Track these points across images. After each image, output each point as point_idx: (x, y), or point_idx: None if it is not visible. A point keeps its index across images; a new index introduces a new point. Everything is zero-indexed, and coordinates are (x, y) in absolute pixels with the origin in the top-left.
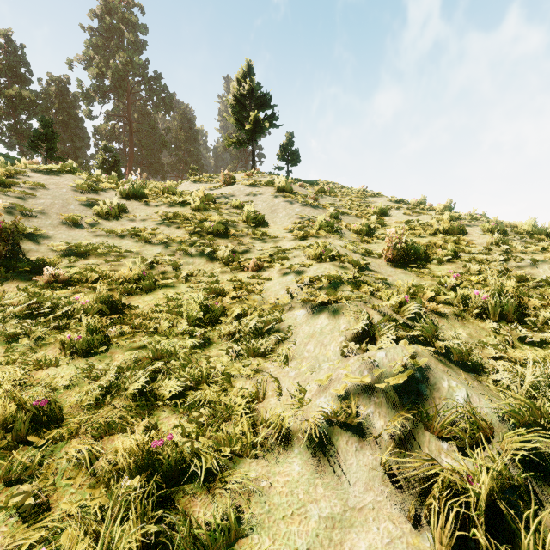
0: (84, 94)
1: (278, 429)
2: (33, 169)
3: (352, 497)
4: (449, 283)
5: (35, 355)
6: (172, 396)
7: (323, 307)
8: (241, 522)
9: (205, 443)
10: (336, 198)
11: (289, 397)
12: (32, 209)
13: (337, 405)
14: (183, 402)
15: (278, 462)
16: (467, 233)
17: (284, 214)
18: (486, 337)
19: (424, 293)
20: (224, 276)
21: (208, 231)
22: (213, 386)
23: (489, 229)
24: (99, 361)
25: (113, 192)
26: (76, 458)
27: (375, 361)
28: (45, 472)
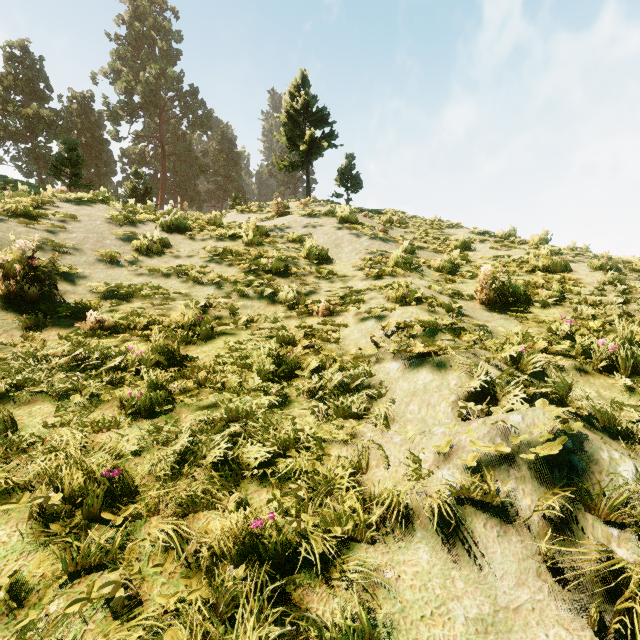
0: (110, 113)
1: (396, 507)
2: (62, 199)
3: (501, 593)
4: (562, 330)
5: (92, 415)
6: (257, 465)
7: (422, 359)
8: (371, 623)
9: (310, 523)
10: (407, 229)
11: (398, 468)
12: (64, 244)
13: (467, 479)
14: (271, 473)
15: (399, 548)
16: (572, 270)
17: (350, 249)
18: (620, 396)
19: (535, 342)
20: (290, 322)
21: (266, 269)
22: (304, 453)
23: (598, 265)
24: (165, 422)
25: (153, 225)
26: (159, 540)
27: (513, 426)
28: (127, 556)
